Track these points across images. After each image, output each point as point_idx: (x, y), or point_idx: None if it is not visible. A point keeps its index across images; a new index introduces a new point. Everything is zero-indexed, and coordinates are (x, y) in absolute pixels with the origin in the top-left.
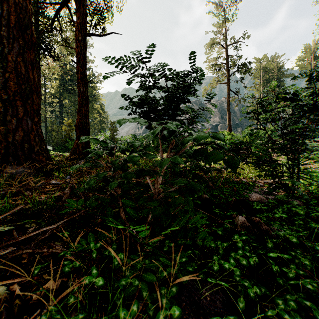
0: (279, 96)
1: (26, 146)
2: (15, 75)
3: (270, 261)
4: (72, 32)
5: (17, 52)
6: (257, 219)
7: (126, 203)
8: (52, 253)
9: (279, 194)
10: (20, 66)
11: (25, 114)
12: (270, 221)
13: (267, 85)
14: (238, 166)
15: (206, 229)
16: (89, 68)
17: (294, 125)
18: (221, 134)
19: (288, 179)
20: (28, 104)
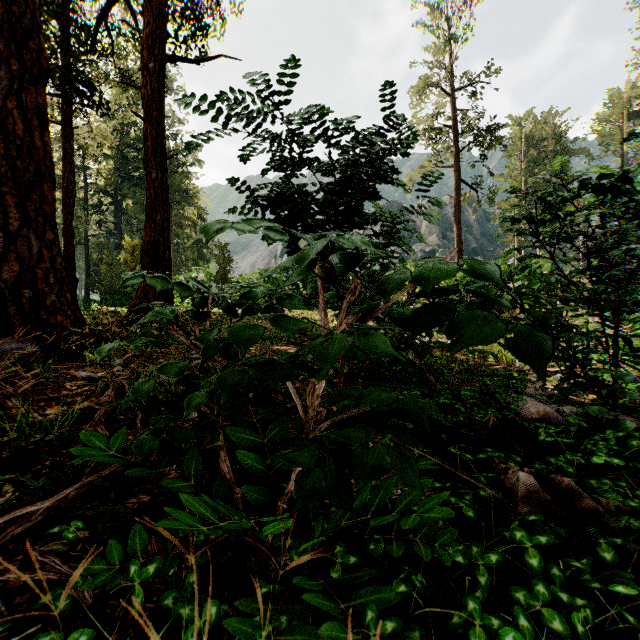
0: (586, 184)
1: (27, 295)
2: (2, 139)
3: (629, 620)
4: (139, 59)
5: (6, 88)
6: (568, 481)
7: (236, 437)
8: (34, 581)
9: (579, 399)
10: (14, 119)
11: (24, 225)
12: (588, 479)
13: (535, 172)
14: (548, 356)
15: (437, 506)
16: (176, 135)
17: (621, 248)
18: (492, 265)
19: (607, 370)
20: (32, 202)
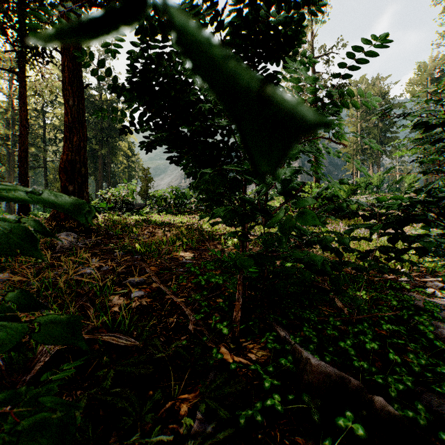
0: None
1: None
2: None
3: None
4: None
5: None
6: None
7: None
8: None
9: None
10: None
11: None
12: None
13: (367, 119)
14: None
15: None
16: None
17: None
18: None
19: None
20: None
